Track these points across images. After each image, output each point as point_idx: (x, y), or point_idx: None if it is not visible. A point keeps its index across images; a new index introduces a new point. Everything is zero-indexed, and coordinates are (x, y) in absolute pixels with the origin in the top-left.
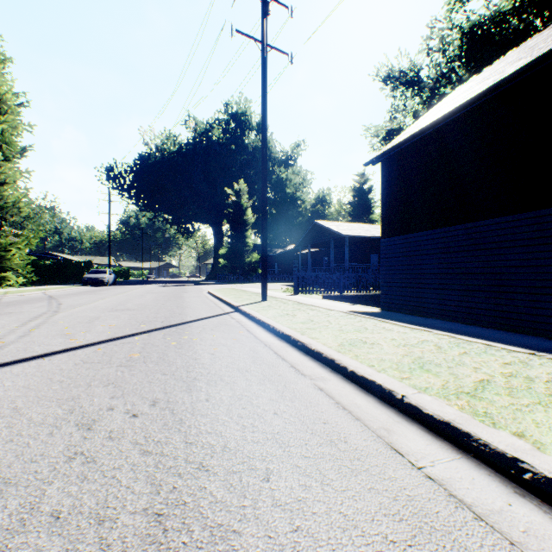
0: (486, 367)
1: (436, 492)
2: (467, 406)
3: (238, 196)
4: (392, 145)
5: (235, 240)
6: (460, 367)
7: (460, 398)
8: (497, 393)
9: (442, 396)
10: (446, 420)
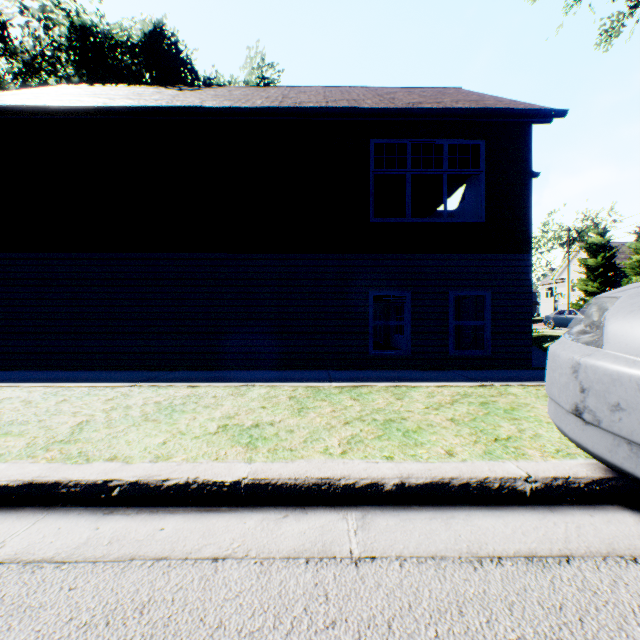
0: (88, 409)
1: (7, 574)
2: (60, 454)
3: None
4: None
5: None
6: (57, 417)
7: (52, 450)
8: (97, 430)
9: (28, 455)
10: (29, 481)
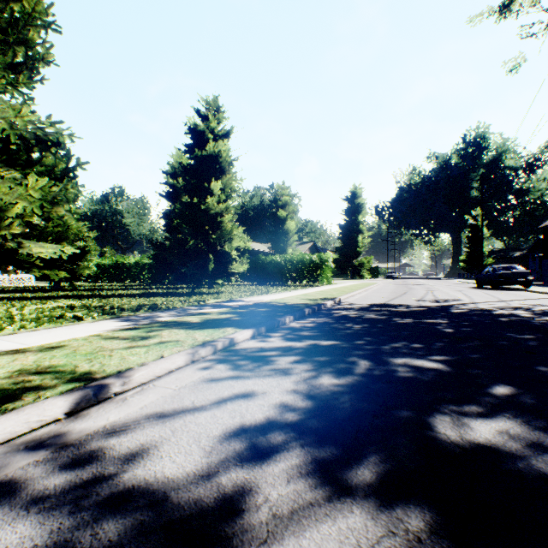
0: None
1: None
2: None
3: (474, 219)
4: (545, 223)
5: (472, 250)
6: None
7: None
8: None
9: None
10: None
